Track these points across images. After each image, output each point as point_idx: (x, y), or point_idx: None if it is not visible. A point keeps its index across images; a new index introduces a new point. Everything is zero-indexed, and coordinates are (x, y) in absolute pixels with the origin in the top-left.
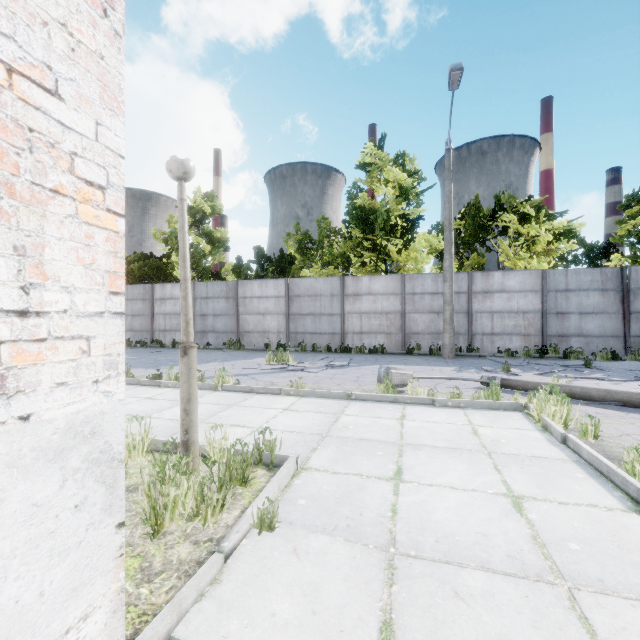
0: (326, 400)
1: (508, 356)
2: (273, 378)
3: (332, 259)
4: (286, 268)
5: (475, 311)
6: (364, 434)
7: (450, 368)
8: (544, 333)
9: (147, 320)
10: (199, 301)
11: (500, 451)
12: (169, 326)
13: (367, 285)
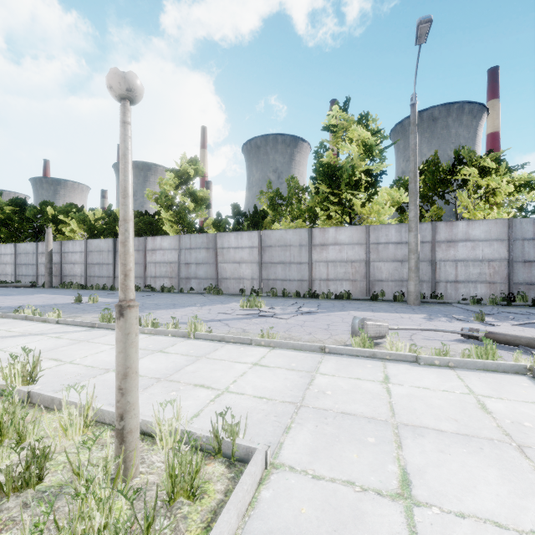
0: (298, 353)
1: (473, 303)
2: (245, 324)
3: (300, 213)
4: (259, 222)
5: (439, 259)
6: (346, 405)
7: (419, 316)
8: (510, 281)
9: (141, 268)
10: (184, 251)
11: (534, 444)
12: (159, 273)
13: (333, 236)
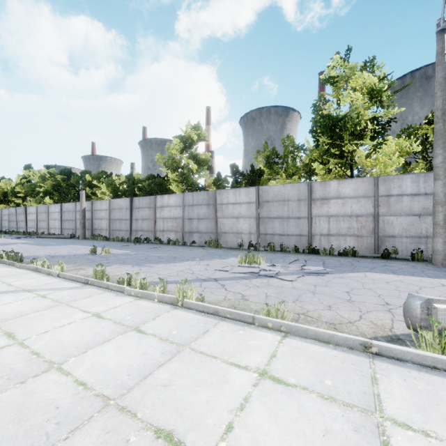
0: (326, 349)
1: None
2: (244, 287)
3: (295, 170)
4: (256, 180)
5: None
6: None
7: None
8: None
9: (151, 223)
10: (187, 208)
11: None
12: (166, 227)
13: (335, 189)
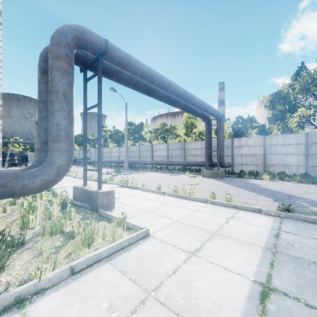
0: None
1: None
2: None
3: None
4: None
5: None
6: None
7: None
8: None
9: None
10: None
11: None
12: None
13: None
